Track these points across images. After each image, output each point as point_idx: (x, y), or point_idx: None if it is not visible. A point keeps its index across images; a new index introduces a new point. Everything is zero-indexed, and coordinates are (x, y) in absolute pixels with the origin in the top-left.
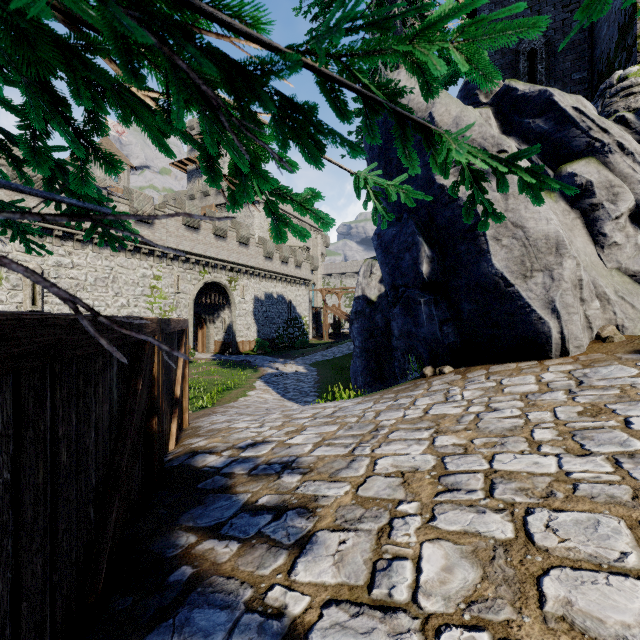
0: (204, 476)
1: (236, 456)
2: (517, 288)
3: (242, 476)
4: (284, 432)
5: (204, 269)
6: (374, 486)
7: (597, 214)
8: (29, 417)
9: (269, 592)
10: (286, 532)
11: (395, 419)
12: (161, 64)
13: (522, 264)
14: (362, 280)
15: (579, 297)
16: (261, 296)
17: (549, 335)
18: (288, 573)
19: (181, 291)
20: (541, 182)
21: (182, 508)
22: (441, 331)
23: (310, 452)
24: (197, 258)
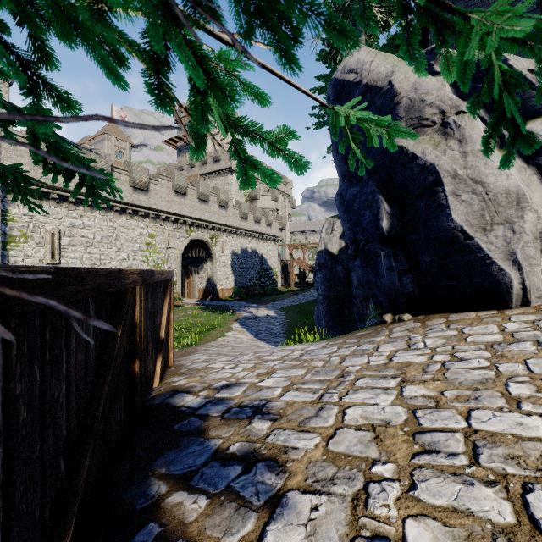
0: (181, 417)
1: (211, 397)
2: (477, 241)
3: (215, 419)
4: (256, 374)
5: (190, 228)
6: (345, 440)
7: None
8: None
9: None
10: (255, 489)
11: (360, 365)
12: None
13: (482, 218)
14: (324, 236)
15: (539, 249)
16: (237, 251)
17: (510, 286)
18: None
19: (171, 247)
20: None
21: (158, 451)
22: (400, 281)
23: (279, 396)
24: (184, 219)
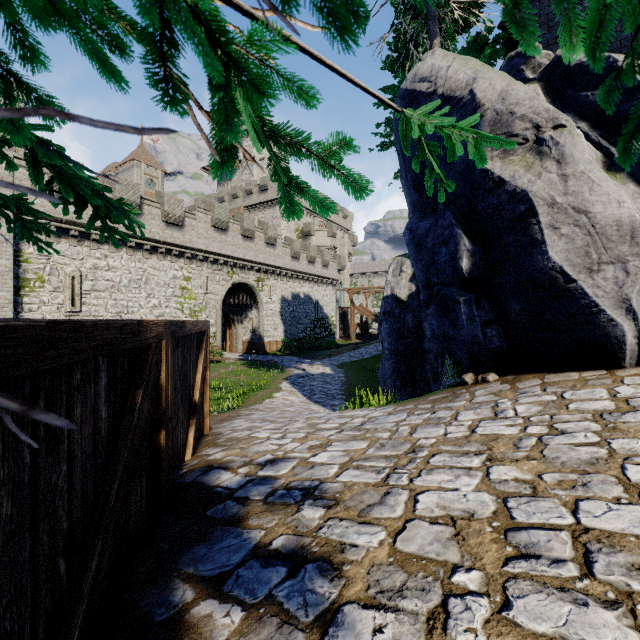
0: (215, 499)
1: (253, 475)
2: (580, 284)
3: (257, 503)
4: (307, 446)
5: (232, 270)
6: (417, 536)
7: None
8: None
9: None
10: (303, 600)
11: (435, 437)
12: None
13: (587, 256)
14: (391, 279)
15: None
16: (288, 296)
17: (622, 340)
18: None
19: (210, 292)
20: None
21: (185, 543)
22: (484, 334)
23: (336, 476)
24: (225, 259)
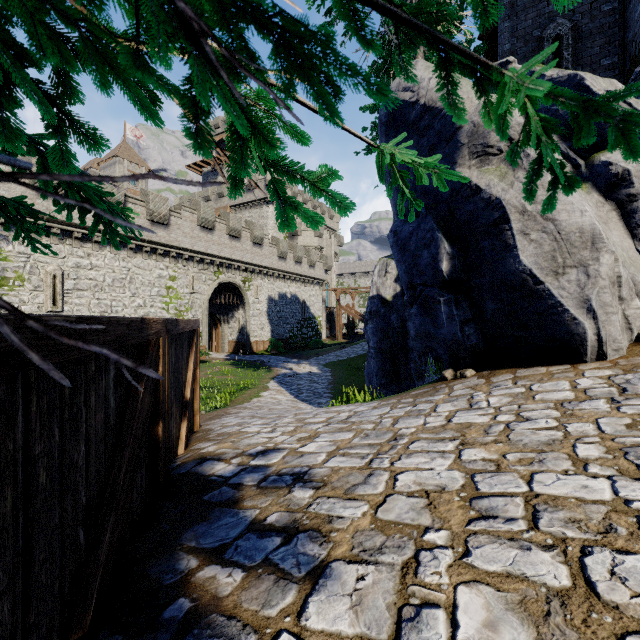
0: (211, 486)
1: (245, 464)
2: (547, 286)
3: (251, 488)
4: (296, 438)
5: (218, 269)
6: (395, 507)
7: (635, 205)
8: None
9: None
10: (296, 561)
11: (415, 427)
12: None
13: (553, 260)
14: (377, 279)
15: (617, 295)
16: (275, 296)
17: (584, 337)
18: (298, 616)
19: (196, 291)
20: None
21: (185, 523)
22: (462, 332)
23: (323, 463)
24: (212, 259)
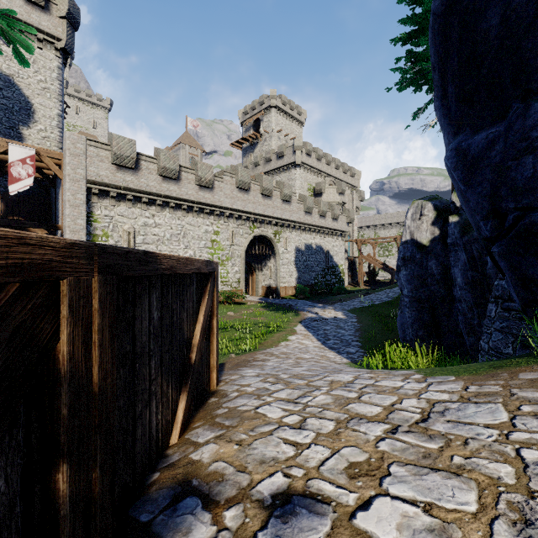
0: None
1: None
2: None
3: None
4: (343, 465)
5: (253, 224)
6: None
7: None
8: None
9: None
10: None
11: None
12: None
13: None
14: (410, 223)
15: None
16: (301, 247)
17: None
18: None
19: (235, 243)
20: None
21: None
22: None
23: None
24: (247, 215)
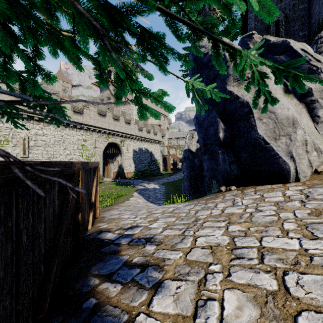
0: (105, 244)
1: (122, 234)
2: (271, 145)
3: (125, 245)
4: (147, 221)
5: (108, 136)
6: (195, 254)
7: (314, 105)
8: (1, 219)
9: (137, 317)
10: (147, 280)
11: (206, 215)
12: (70, 13)
13: (274, 132)
14: (188, 141)
15: (305, 150)
16: (136, 149)
17: (289, 170)
18: (148, 305)
19: (96, 147)
20: (304, 79)
21: (93, 263)
22: (230, 168)
23: (161, 232)
24: (104, 130)
